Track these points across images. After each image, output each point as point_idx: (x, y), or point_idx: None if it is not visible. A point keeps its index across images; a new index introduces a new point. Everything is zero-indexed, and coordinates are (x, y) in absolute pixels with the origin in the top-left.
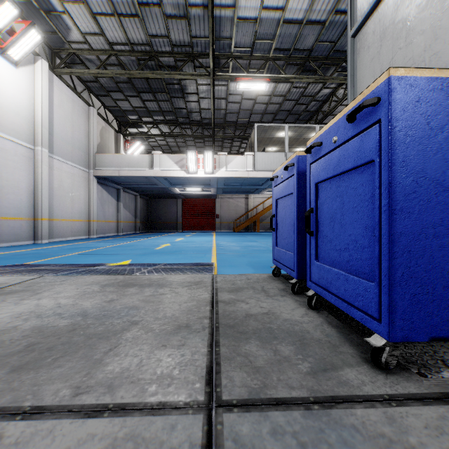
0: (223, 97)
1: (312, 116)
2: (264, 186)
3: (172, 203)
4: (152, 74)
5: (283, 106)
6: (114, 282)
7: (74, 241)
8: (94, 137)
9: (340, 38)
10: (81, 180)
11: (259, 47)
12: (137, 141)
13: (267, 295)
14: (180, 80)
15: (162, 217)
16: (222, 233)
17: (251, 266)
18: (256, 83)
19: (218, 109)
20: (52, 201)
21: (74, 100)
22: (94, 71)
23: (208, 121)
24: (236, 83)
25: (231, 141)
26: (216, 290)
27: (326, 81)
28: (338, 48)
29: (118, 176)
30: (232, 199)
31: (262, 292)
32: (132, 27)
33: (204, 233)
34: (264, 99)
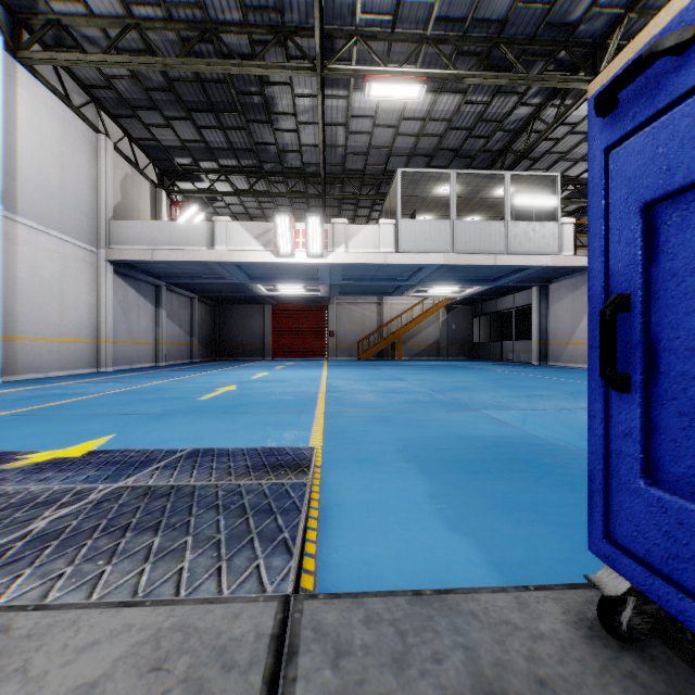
0: (340, 123)
1: (495, 160)
2: (411, 282)
3: (256, 311)
4: (207, 64)
5: (445, 140)
6: None
7: (58, 380)
8: (107, 191)
9: None
10: (80, 267)
11: (407, 15)
12: (192, 204)
13: None
14: (263, 85)
15: (238, 336)
16: (339, 362)
17: (414, 460)
18: (402, 83)
19: (332, 146)
20: (14, 304)
21: (66, 119)
22: (96, 58)
23: (314, 170)
24: (363, 93)
25: (354, 207)
26: None
27: (531, 83)
28: (555, 18)
29: (151, 261)
30: (356, 306)
31: None
32: None
33: (308, 362)
34: (414, 126)
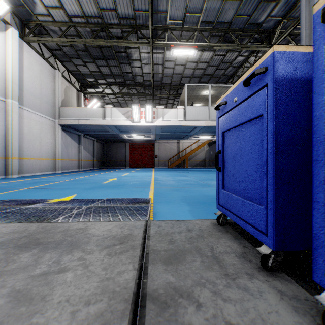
0: (160, 63)
1: (229, 79)
2: (191, 133)
3: (122, 146)
4: (103, 41)
5: (206, 71)
6: (15, 237)
7: (40, 176)
8: (59, 94)
9: (254, 12)
10: (48, 127)
11: (189, 20)
12: (94, 98)
13: (225, 274)
14: (126, 48)
15: (114, 157)
16: (160, 169)
17: (186, 202)
18: (186, 49)
19: (156, 73)
20: (22, 144)
21: (42, 64)
22: (56, 39)
23: (148, 83)
24: (170, 51)
25: (166, 99)
26: (146, 259)
27: (242, 48)
28: (252, 21)
29: (78, 124)
30: (167, 143)
31: (214, 265)
32: (86, 1)
33: (146, 169)
34: (192, 65)
